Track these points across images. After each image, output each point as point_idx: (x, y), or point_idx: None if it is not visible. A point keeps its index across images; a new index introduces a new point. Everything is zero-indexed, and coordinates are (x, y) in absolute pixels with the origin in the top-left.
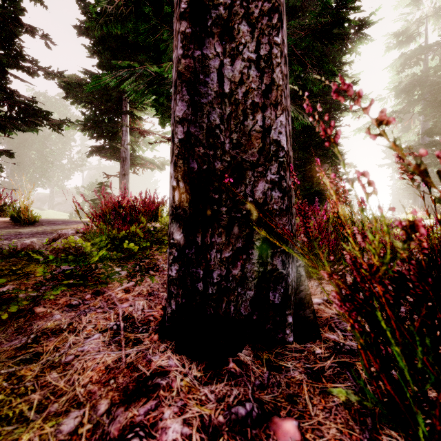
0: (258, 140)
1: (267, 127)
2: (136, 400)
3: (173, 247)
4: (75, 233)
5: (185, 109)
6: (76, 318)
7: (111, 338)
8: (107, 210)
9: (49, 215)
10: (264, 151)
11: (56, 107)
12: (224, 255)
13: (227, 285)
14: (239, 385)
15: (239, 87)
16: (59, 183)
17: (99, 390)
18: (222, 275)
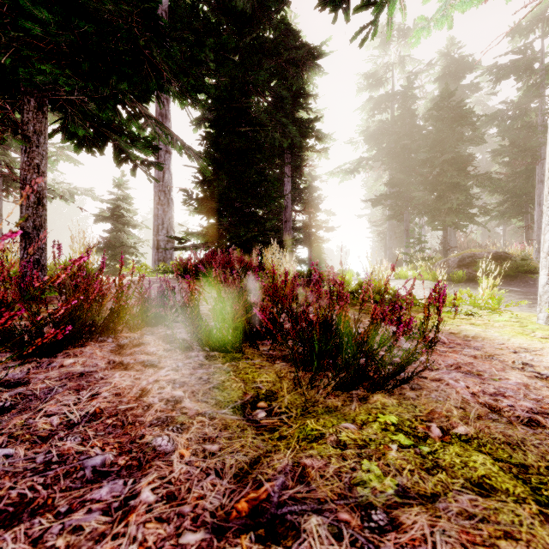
0: None
1: None
2: None
3: None
4: None
5: None
6: None
7: None
8: None
9: None
10: None
11: None
12: None
13: None
14: None
15: None
16: None
17: None
18: None
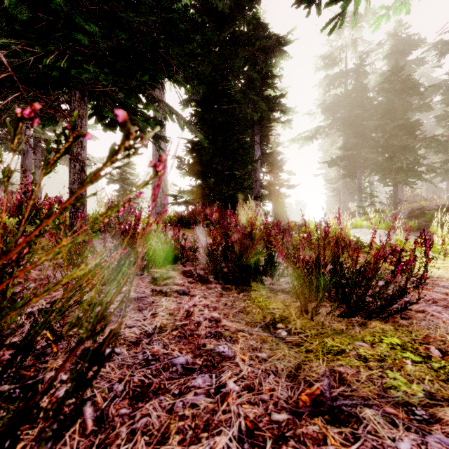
0: None
1: None
2: None
3: None
4: None
5: None
6: None
7: None
8: None
9: None
10: None
11: None
12: None
13: None
14: None
15: None
16: None
17: None
18: None
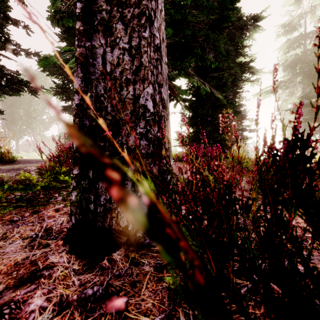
0: (130, 104)
1: (137, 96)
2: (24, 285)
3: (73, 179)
4: (37, 169)
5: (79, 83)
6: (11, 229)
7: (28, 243)
8: (60, 153)
9: (33, 156)
10: (135, 112)
11: (39, 78)
12: None
13: (110, 206)
14: (103, 275)
15: (117, 67)
16: (41, 133)
17: (2, 278)
18: (106, 199)
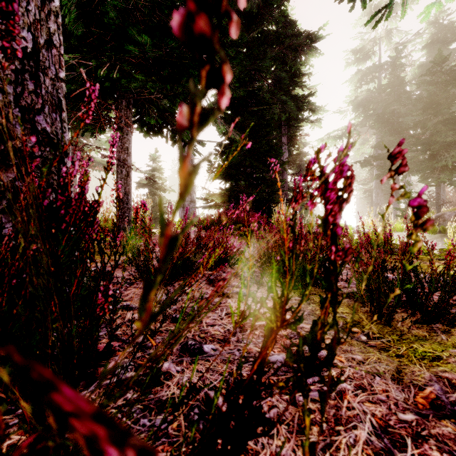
0: None
1: None
2: None
3: None
4: None
5: None
6: None
7: None
8: None
9: None
10: None
11: None
12: None
13: None
14: None
15: None
16: None
17: None
18: None
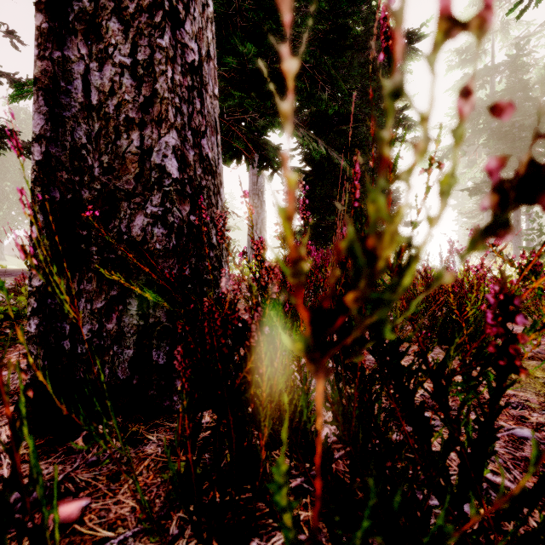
0: (134, 164)
1: (147, 149)
2: None
3: (32, 296)
4: (14, 285)
5: (42, 123)
6: None
7: None
8: None
9: None
10: (143, 177)
11: None
12: (96, 306)
13: (100, 343)
14: (64, 463)
15: (110, 98)
16: None
17: None
18: (93, 331)
